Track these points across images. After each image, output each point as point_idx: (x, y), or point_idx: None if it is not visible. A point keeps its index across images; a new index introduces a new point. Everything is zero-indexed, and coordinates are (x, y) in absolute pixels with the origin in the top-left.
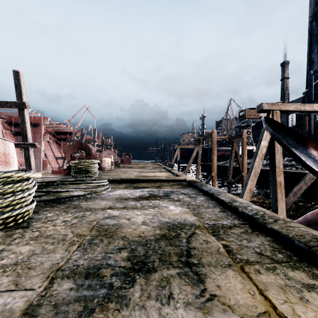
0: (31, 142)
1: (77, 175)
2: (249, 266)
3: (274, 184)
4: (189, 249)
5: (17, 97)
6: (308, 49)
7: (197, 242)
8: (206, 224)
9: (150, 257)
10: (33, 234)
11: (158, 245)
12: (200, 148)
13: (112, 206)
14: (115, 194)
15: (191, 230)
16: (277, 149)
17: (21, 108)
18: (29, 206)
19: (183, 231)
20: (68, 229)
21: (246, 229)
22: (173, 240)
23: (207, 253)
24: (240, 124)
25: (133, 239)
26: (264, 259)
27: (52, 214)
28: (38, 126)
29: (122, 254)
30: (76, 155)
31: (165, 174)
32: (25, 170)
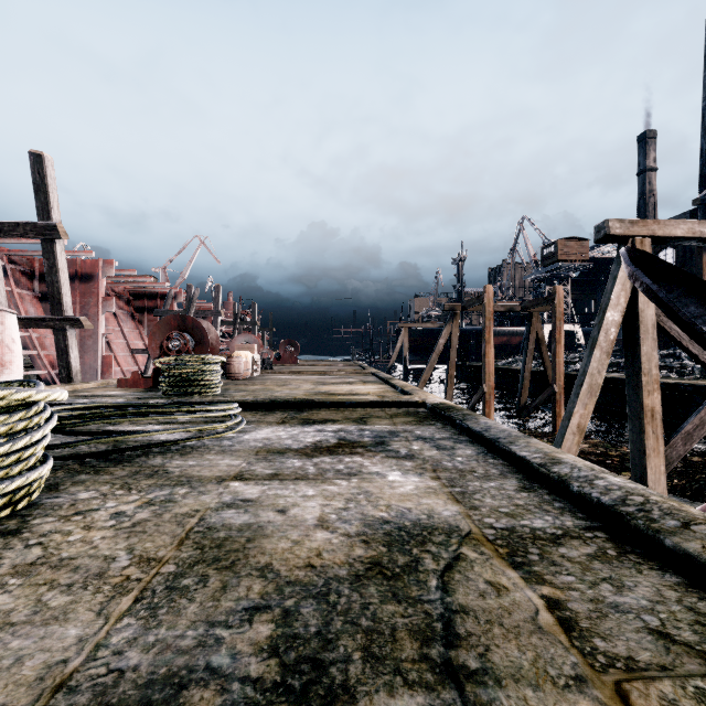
0: (71, 316)
1: (174, 390)
2: (641, 686)
3: (638, 413)
4: (450, 613)
5: (39, 212)
6: (705, 101)
7: (470, 588)
8: (489, 528)
9: (336, 641)
10: (24, 556)
11: (361, 599)
12: (455, 328)
13: (243, 473)
14: (256, 437)
15: (450, 548)
16: (645, 329)
17: (48, 237)
18: (28, 474)
19: (427, 551)
20: (122, 541)
21: (600, 545)
22: (401, 580)
23: (505, 629)
24: (544, 275)
25: (291, 577)
26: (680, 657)
27: (91, 493)
28: (92, 280)
29: (257, 630)
30: (173, 344)
31: (375, 389)
32: (27, 381)
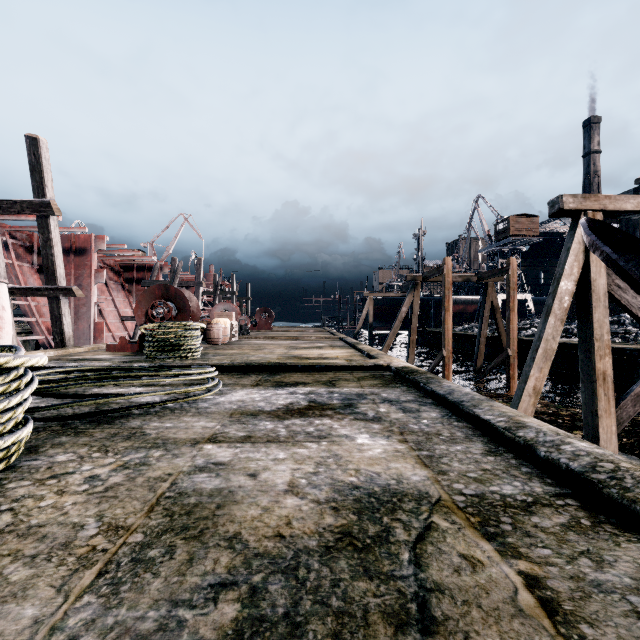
0: (64, 286)
1: (157, 354)
2: None
3: (590, 376)
4: (424, 592)
5: (35, 191)
6: None
7: (444, 562)
8: (459, 494)
9: (305, 625)
10: None
11: (331, 574)
12: (417, 297)
13: (217, 435)
14: (231, 400)
15: (421, 517)
16: (597, 298)
17: (43, 213)
18: (6, 438)
19: (398, 520)
20: (92, 507)
21: (572, 514)
22: (372, 552)
23: (484, 612)
24: (498, 249)
25: (259, 548)
26: None
27: (69, 456)
28: (85, 254)
29: (222, 611)
30: (157, 312)
31: (343, 353)
32: (9, 346)
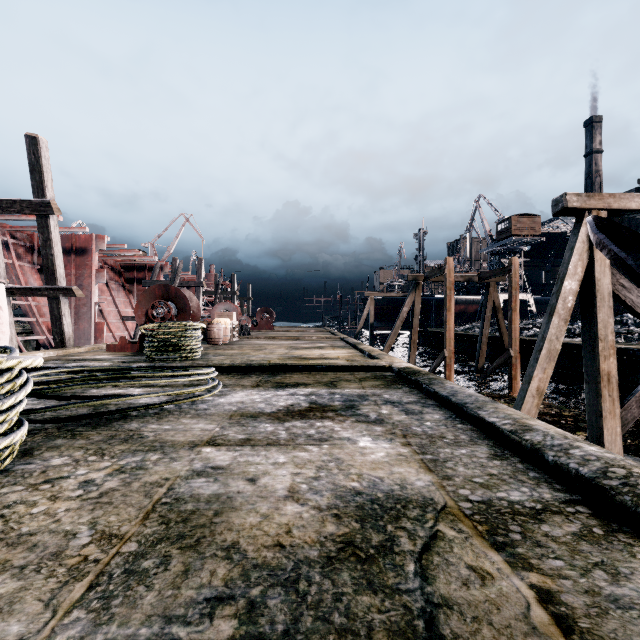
0: (64, 286)
1: (157, 354)
2: None
3: (594, 377)
4: (431, 607)
5: (35, 190)
6: None
7: (451, 574)
8: (465, 500)
9: None
10: None
11: (333, 587)
12: (418, 297)
13: (216, 438)
14: (230, 401)
15: (426, 525)
16: (601, 297)
17: (43, 213)
18: None
19: (402, 528)
20: (86, 514)
21: (584, 522)
22: (376, 563)
23: (495, 629)
24: (499, 249)
25: (258, 558)
26: None
27: (64, 459)
28: (86, 253)
29: (218, 628)
30: (157, 312)
31: (344, 353)
32: (3, 347)
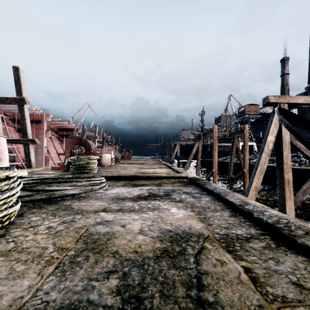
0: (31, 138)
1: (76, 171)
2: (289, 309)
3: (282, 181)
4: (200, 274)
5: (17, 93)
6: None
7: (209, 262)
8: (217, 234)
9: (147, 288)
10: (6, 247)
11: (159, 267)
12: (200, 144)
13: (106, 208)
14: (112, 192)
15: (199, 243)
16: (285, 144)
17: (21, 103)
18: (9, 209)
19: (189, 245)
20: (50, 240)
21: (267, 242)
22: (177, 258)
23: (225, 282)
24: (239, 121)
25: (127, 257)
26: (307, 296)
27: (37, 218)
28: (40, 123)
29: (111, 282)
30: (76, 151)
31: (165, 170)
32: (9, 167)
